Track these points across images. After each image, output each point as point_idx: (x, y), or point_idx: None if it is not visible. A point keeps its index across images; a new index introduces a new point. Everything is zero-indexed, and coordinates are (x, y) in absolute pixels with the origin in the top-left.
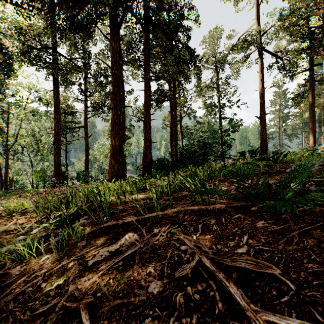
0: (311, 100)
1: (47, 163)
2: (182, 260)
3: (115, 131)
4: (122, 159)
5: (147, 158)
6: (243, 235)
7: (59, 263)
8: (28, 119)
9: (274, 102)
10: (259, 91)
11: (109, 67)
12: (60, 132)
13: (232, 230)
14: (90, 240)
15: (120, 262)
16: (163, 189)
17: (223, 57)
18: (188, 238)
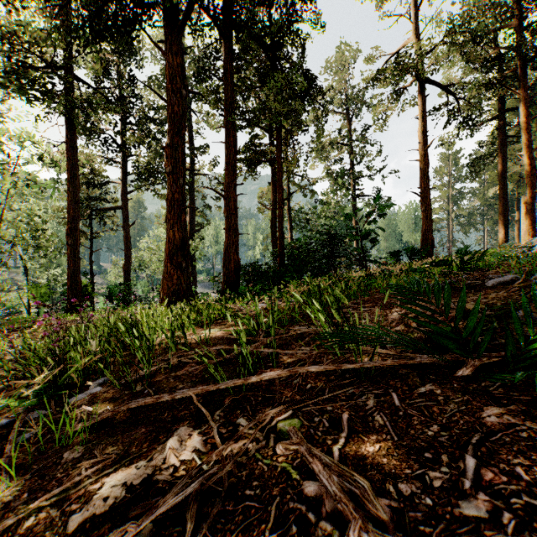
0: (502, 168)
1: (58, 270)
2: (311, 536)
3: (173, 213)
4: (187, 263)
5: (231, 261)
6: (461, 453)
7: (3, 517)
8: (23, 194)
9: (440, 171)
10: (420, 150)
11: (163, 99)
12: (78, 216)
13: (425, 430)
14: (95, 443)
15: (148, 528)
16: (259, 320)
17: (358, 95)
18: (320, 456)
